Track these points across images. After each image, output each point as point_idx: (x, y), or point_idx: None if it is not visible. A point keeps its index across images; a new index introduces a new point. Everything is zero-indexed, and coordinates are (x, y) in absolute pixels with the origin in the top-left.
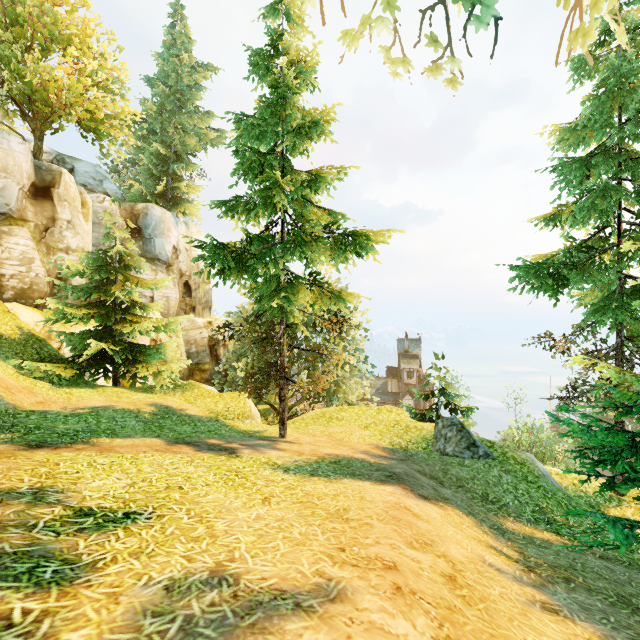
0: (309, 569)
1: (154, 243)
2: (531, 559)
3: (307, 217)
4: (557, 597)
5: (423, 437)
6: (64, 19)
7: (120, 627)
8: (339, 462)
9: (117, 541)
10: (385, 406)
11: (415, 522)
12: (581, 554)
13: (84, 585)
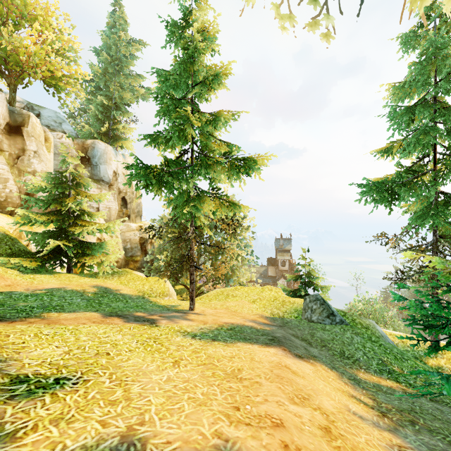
0: (209, 430)
1: (99, 168)
2: (382, 405)
3: (210, 146)
4: (408, 440)
5: (295, 309)
6: (32, 3)
7: None
8: (234, 329)
9: (42, 407)
10: (267, 286)
11: (294, 379)
12: (417, 398)
13: None
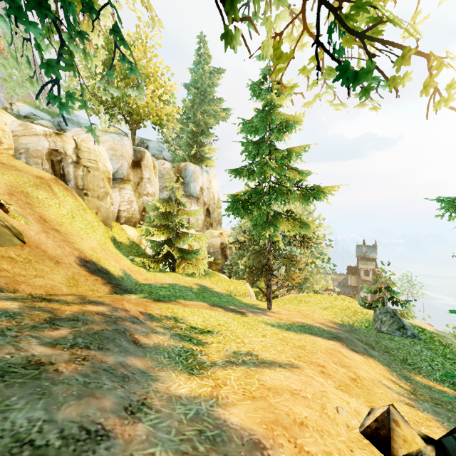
0: (285, 359)
1: (190, 186)
2: (418, 392)
3: (284, 178)
4: (421, 405)
5: (366, 319)
6: (145, 65)
7: (224, 357)
8: (304, 326)
9: (210, 338)
10: (340, 296)
11: (342, 357)
12: None
13: (208, 347)
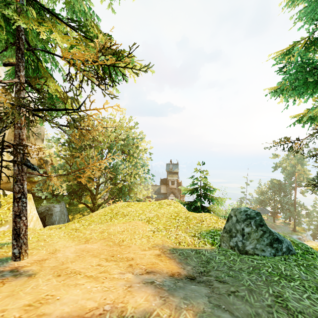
0: None
1: None
2: None
3: None
4: None
5: (206, 229)
6: None
7: None
8: None
9: None
10: (165, 200)
11: None
12: None
13: None
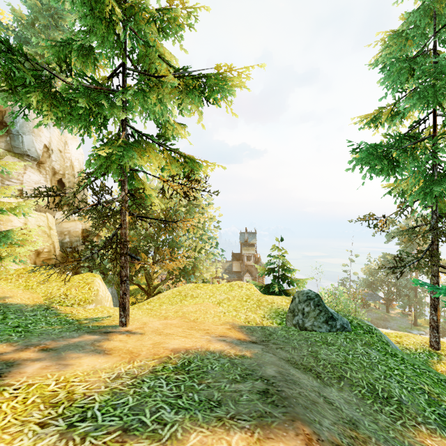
0: None
1: (22, 139)
2: None
3: (152, 56)
4: None
5: (275, 311)
6: None
7: None
8: (188, 365)
9: None
10: (236, 282)
11: None
12: None
13: None
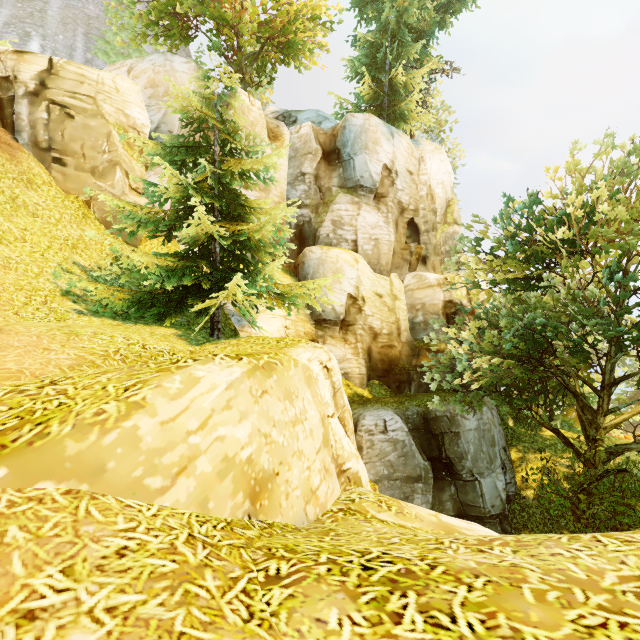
0: None
1: (353, 164)
2: None
3: None
4: None
5: None
6: None
7: None
8: None
9: None
10: None
11: None
12: None
13: None
